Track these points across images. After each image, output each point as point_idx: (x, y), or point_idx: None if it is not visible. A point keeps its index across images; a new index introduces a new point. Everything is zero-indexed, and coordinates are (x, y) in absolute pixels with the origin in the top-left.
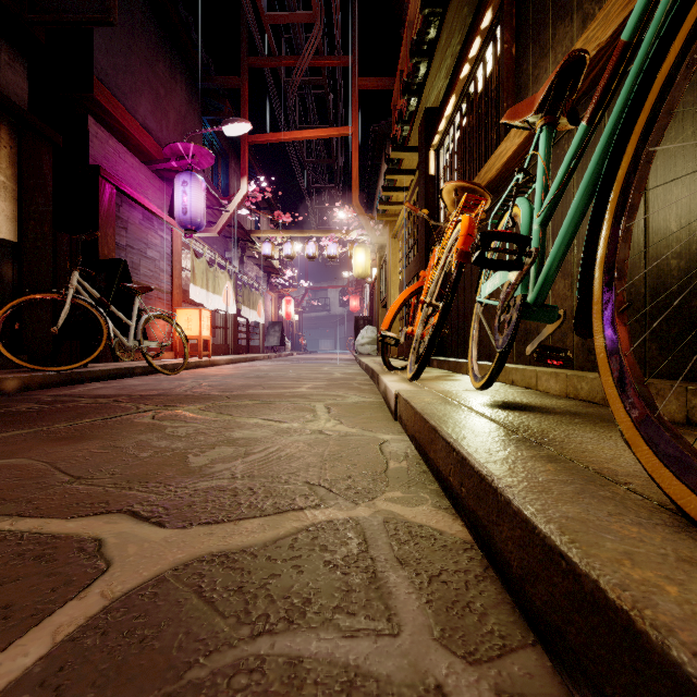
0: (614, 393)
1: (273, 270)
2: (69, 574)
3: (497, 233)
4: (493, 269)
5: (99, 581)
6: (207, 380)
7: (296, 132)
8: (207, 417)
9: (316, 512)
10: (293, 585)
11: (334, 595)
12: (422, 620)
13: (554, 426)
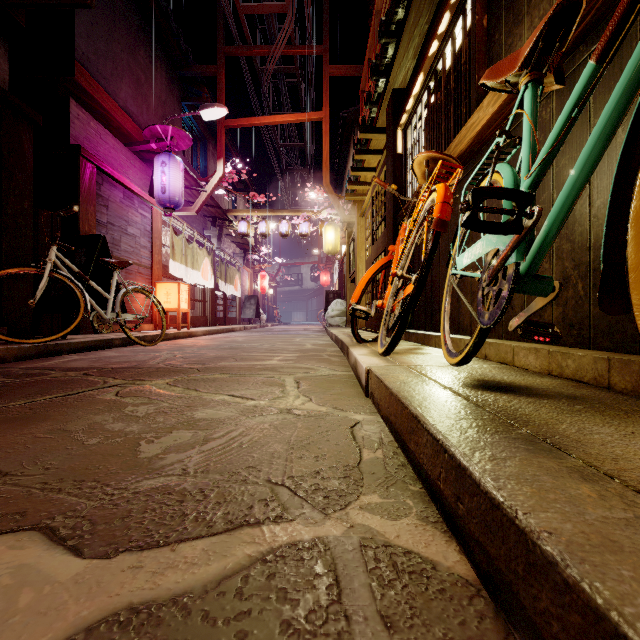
0: None
1: (249, 247)
2: None
3: (492, 189)
4: (487, 232)
5: None
6: (182, 352)
7: (270, 117)
8: (172, 393)
9: (276, 528)
10: None
11: None
12: None
13: (556, 415)
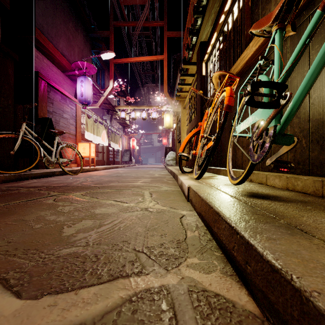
0: None
1: (126, 125)
2: None
3: (263, 82)
4: (259, 107)
5: None
6: (91, 178)
7: (137, 58)
8: (84, 199)
9: (138, 279)
10: None
11: None
12: None
13: (298, 212)
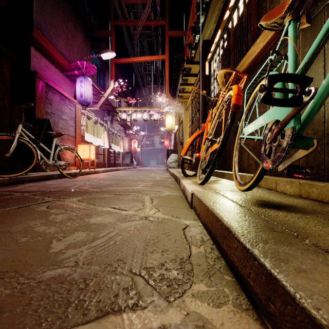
0: None
1: (127, 126)
2: None
3: (283, 74)
4: (277, 105)
5: None
6: (90, 181)
7: (138, 57)
8: (79, 206)
9: (132, 316)
10: None
11: None
12: None
13: (322, 228)
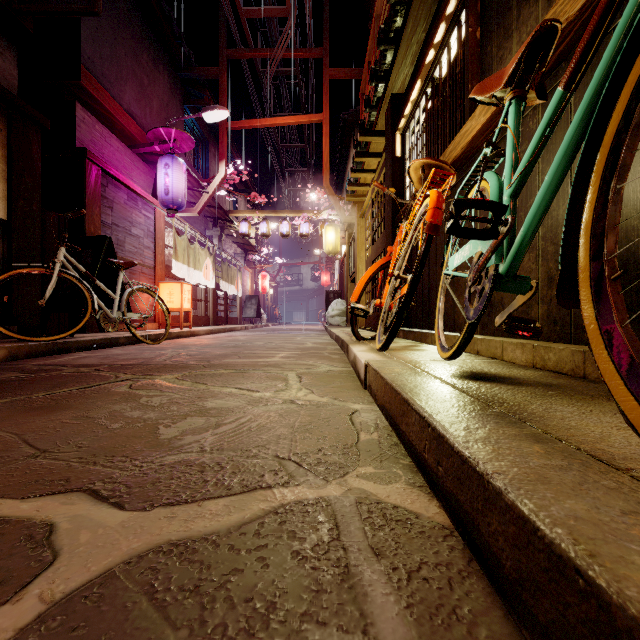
0: (611, 368)
1: (250, 247)
2: (9, 569)
3: (472, 200)
4: (468, 238)
5: (41, 578)
6: (186, 350)
7: (271, 119)
8: (182, 386)
9: (285, 491)
10: (256, 583)
11: (302, 597)
12: (402, 632)
13: (529, 399)
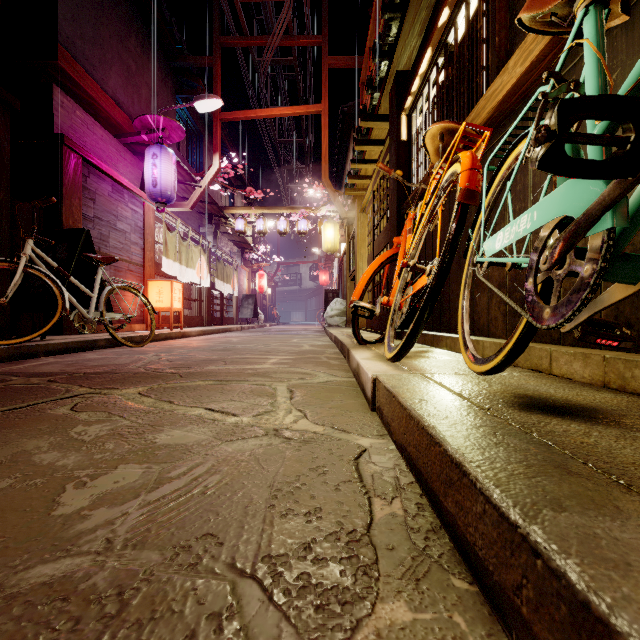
0: None
1: (247, 246)
2: None
3: (595, 99)
4: (577, 176)
5: None
6: (169, 354)
7: (267, 109)
8: (140, 406)
9: None
10: None
11: None
12: None
13: None
